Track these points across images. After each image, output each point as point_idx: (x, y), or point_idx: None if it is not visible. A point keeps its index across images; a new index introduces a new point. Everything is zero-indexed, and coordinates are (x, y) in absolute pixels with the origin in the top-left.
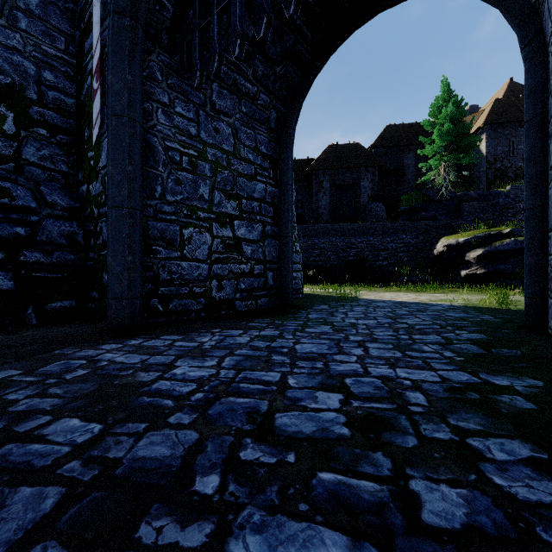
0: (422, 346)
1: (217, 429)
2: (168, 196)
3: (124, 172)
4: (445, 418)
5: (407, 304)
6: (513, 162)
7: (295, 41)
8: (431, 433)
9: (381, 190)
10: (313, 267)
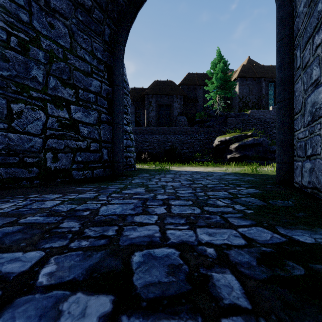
0: (215, 201)
1: None
2: None
3: None
4: None
5: (200, 172)
6: (251, 99)
7: None
8: None
9: (185, 109)
10: (145, 153)
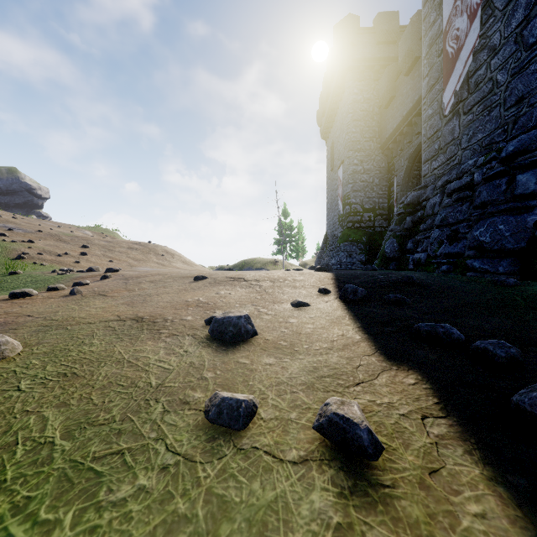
0: None
1: None
2: None
3: None
4: None
5: None
6: None
7: None
8: None
9: None
10: None
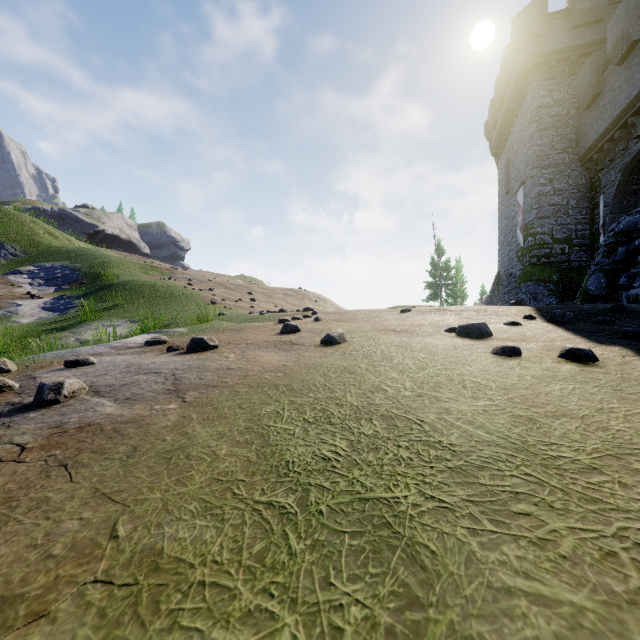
0: None
1: None
2: None
3: None
4: None
5: None
6: None
7: None
8: None
9: None
10: None
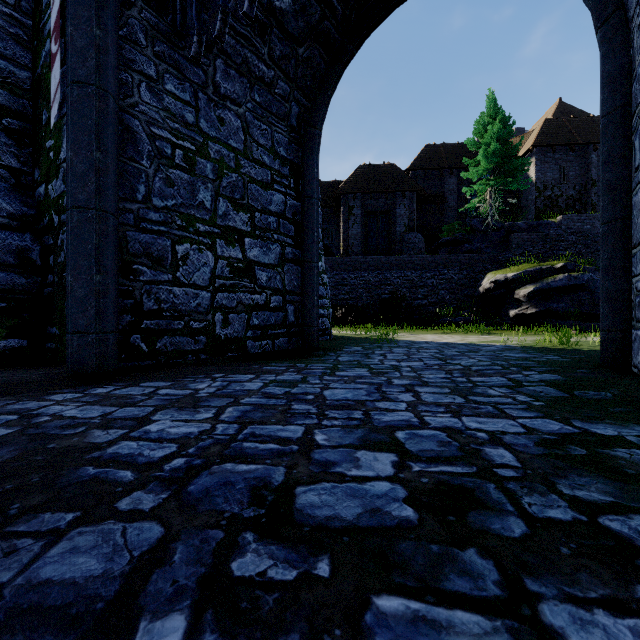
0: (486, 389)
1: (198, 517)
2: (155, 199)
3: (90, 159)
4: (553, 485)
5: (455, 345)
6: (564, 190)
7: (322, 16)
8: (542, 510)
9: (420, 219)
10: (342, 307)
